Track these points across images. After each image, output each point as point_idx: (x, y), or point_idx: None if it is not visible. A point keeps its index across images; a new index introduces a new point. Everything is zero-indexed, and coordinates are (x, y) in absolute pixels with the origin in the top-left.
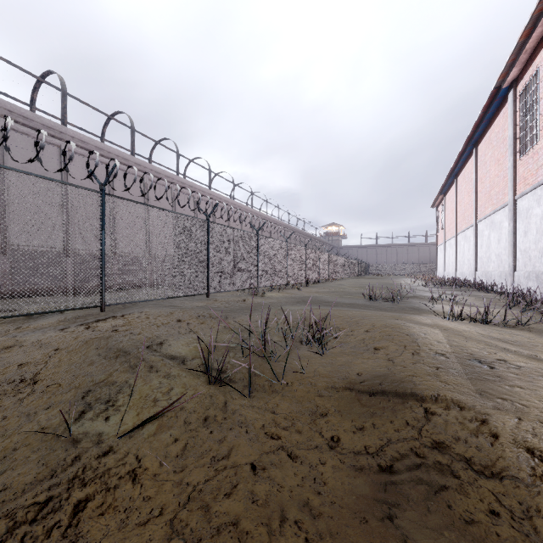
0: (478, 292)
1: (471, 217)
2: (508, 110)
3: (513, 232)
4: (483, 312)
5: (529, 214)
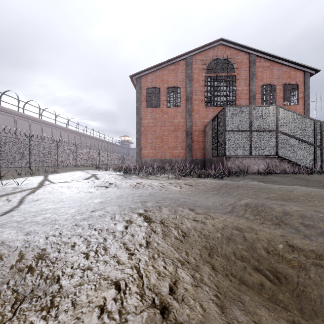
0: None
1: None
2: None
3: None
4: None
5: None
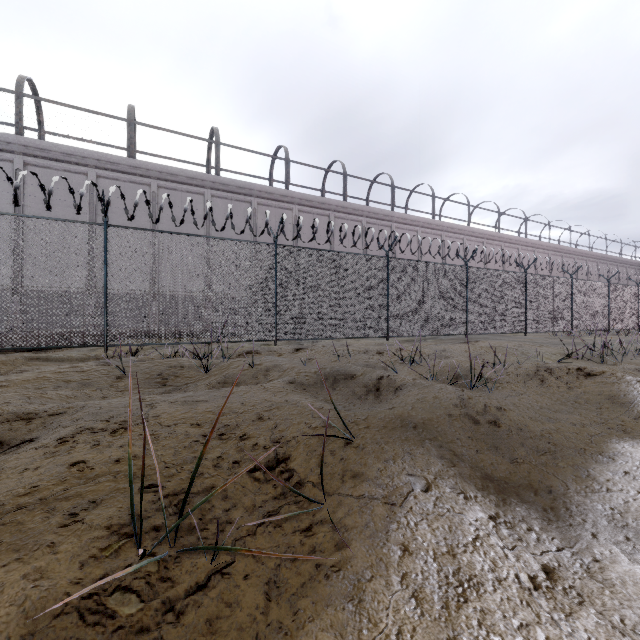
0: None
1: None
2: None
3: None
4: None
5: None
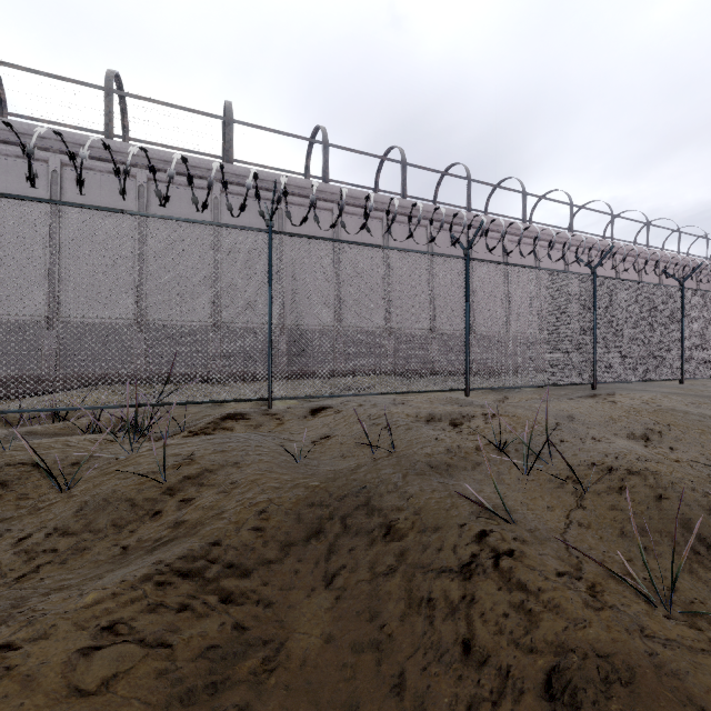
0: None
1: None
2: None
3: None
4: None
5: None
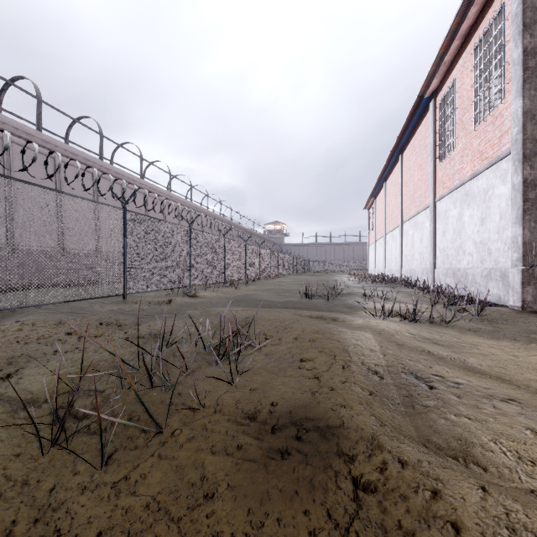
0: (404, 288)
1: (398, 218)
2: (429, 119)
3: (434, 232)
4: (411, 309)
5: (447, 215)
